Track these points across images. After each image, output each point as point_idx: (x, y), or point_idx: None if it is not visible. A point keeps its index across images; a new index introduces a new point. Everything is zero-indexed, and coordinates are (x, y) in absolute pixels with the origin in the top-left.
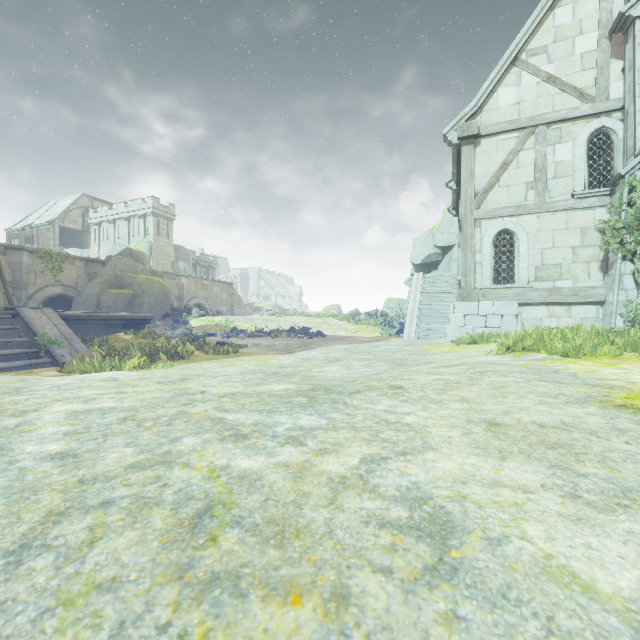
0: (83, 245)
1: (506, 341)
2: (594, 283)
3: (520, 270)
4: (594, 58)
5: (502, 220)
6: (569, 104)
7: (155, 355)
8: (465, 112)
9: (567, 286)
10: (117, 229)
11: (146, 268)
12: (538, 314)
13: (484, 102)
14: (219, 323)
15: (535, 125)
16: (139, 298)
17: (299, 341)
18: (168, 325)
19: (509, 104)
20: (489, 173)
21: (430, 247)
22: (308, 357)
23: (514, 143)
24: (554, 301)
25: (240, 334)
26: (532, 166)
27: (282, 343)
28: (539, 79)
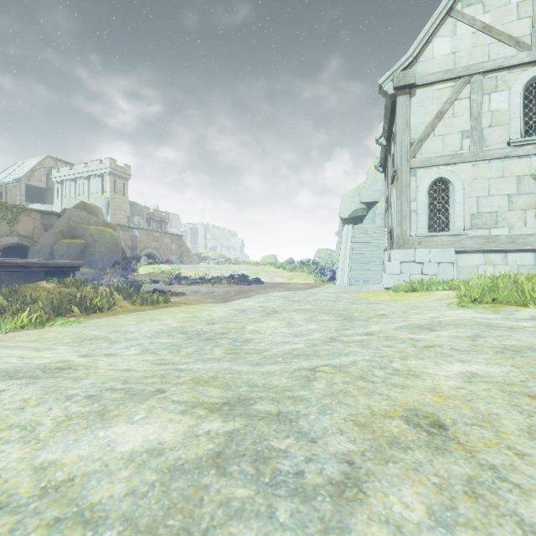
0: (48, 201)
1: (465, 291)
2: (530, 231)
3: (455, 218)
4: (530, 7)
5: (437, 169)
6: (505, 53)
7: (67, 307)
8: (401, 62)
9: (503, 234)
10: (78, 187)
11: (99, 220)
12: (474, 261)
13: (419, 53)
14: (165, 270)
15: (471, 74)
16: (91, 247)
17: (238, 288)
18: (117, 272)
19: (444, 54)
20: (424, 123)
21: (356, 203)
22: (244, 307)
23: (449, 93)
24: (491, 248)
25: (182, 281)
26: (467, 115)
27: (221, 290)
28: (474, 29)
